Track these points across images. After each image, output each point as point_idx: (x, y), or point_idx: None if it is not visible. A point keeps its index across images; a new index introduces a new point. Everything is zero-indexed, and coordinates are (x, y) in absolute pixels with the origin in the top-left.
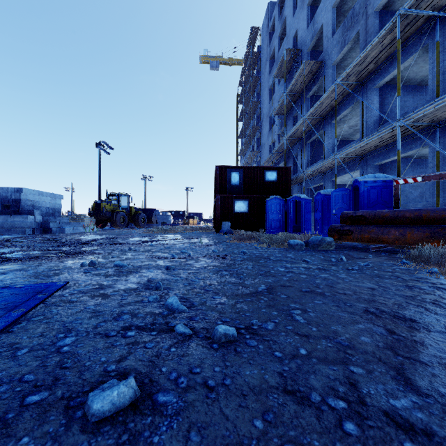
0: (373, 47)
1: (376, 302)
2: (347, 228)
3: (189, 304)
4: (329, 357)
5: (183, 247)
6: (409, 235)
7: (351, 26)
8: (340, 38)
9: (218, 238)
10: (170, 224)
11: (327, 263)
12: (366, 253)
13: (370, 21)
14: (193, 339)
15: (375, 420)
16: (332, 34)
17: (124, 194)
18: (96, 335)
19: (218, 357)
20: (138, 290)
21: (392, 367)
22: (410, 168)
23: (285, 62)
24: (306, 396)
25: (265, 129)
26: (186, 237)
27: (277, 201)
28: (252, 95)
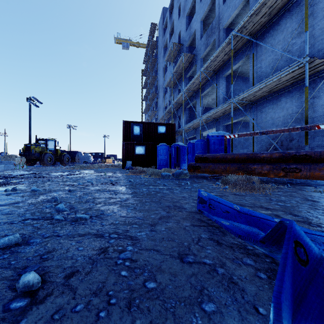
0: (220, 51)
1: (178, 202)
2: (198, 164)
3: (71, 208)
4: (127, 223)
5: (91, 178)
6: (228, 169)
7: (211, 34)
8: (205, 41)
9: (120, 172)
10: (90, 162)
11: (177, 186)
12: (205, 179)
13: (221, 34)
14: (63, 221)
15: (124, 239)
16: (200, 37)
17: (51, 139)
18: (5, 223)
19: (71, 227)
20: (42, 203)
21: (152, 224)
22: (244, 128)
23: (172, 51)
24: (103, 235)
25: (161, 96)
26: (97, 172)
27: (164, 146)
28: (152, 70)
